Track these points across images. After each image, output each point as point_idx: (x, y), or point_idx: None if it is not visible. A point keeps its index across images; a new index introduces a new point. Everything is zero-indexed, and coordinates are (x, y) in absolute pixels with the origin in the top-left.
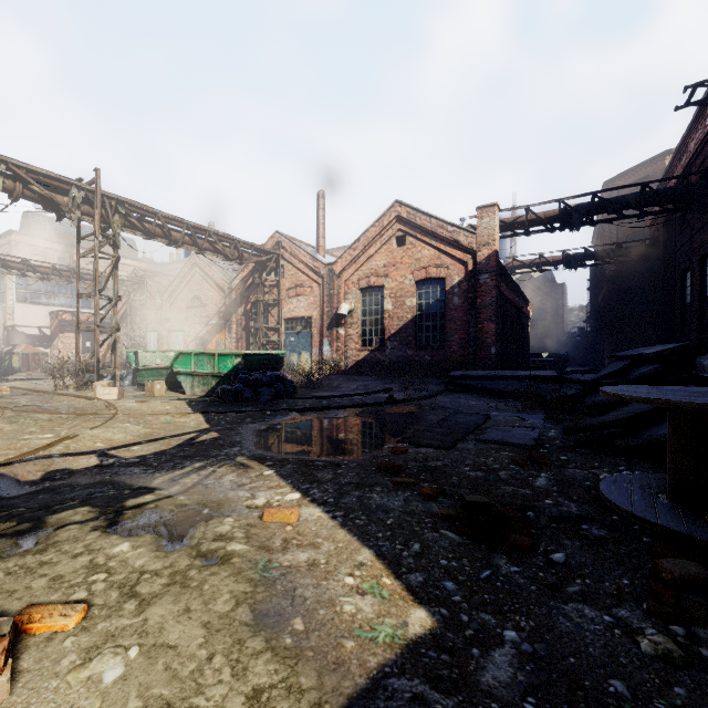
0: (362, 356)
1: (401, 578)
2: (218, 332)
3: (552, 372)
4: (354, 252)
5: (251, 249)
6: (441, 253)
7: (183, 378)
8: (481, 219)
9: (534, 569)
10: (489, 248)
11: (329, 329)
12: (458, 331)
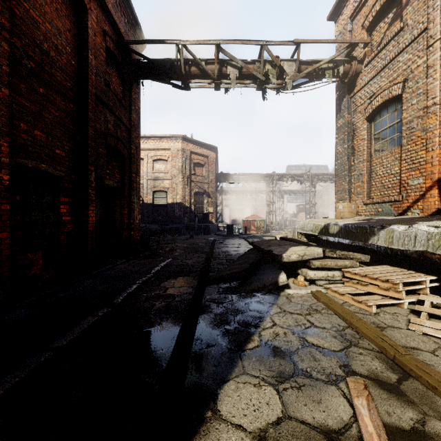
0: None
1: None
2: None
3: None
4: None
5: None
6: None
7: None
8: None
9: None
10: None
11: None
12: None
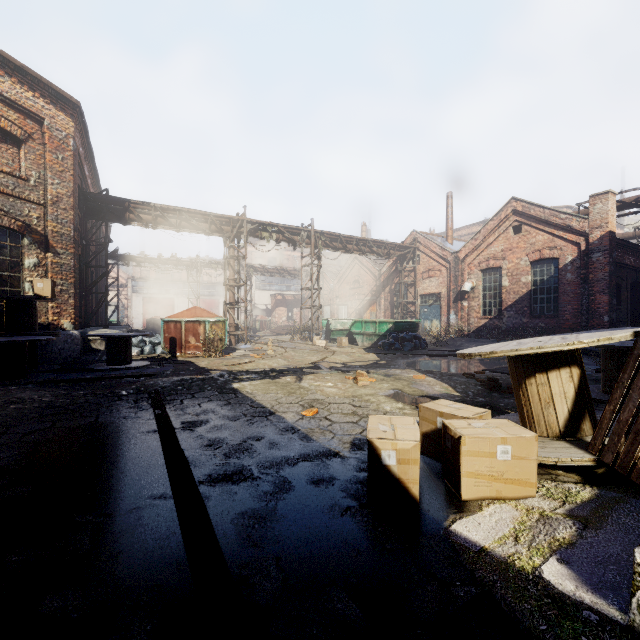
0: (482, 323)
1: (455, 389)
2: (371, 305)
3: None
4: (475, 242)
5: (395, 247)
6: (555, 237)
7: (356, 336)
8: (594, 206)
9: (505, 395)
10: (601, 230)
11: (454, 302)
12: (571, 302)
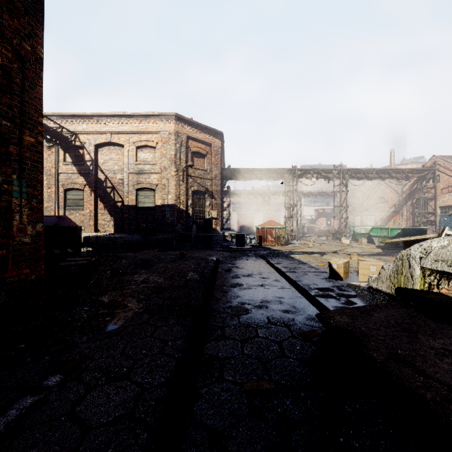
0: None
1: None
2: (394, 215)
3: None
4: None
5: (413, 171)
6: None
7: (374, 238)
8: None
9: None
10: None
11: None
12: None
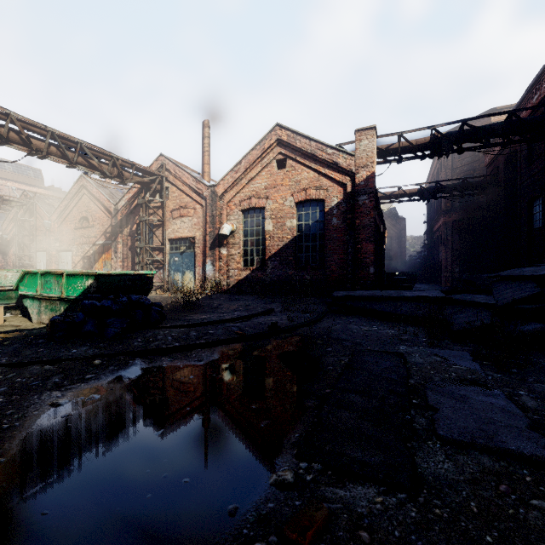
0: (243, 276)
1: None
2: (105, 252)
3: (438, 292)
4: (236, 174)
5: (132, 168)
6: (321, 176)
7: (29, 303)
8: (360, 142)
9: None
10: (368, 170)
11: (211, 249)
12: (337, 251)
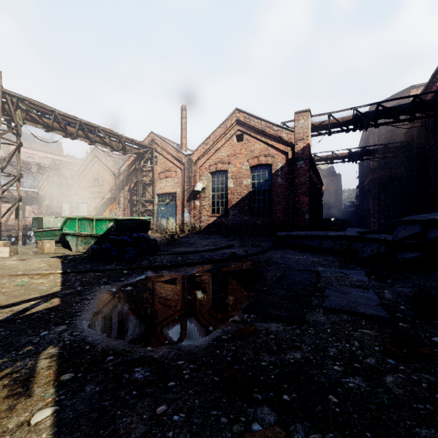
0: (212, 221)
1: None
2: (111, 203)
3: (354, 232)
4: (206, 146)
5: (132, 143)
6: (269, 146)
7: (70, 238)
8: (298, 121)
9: None
10: (304, 142)
11: (188, 201)
12: (281, 202)
